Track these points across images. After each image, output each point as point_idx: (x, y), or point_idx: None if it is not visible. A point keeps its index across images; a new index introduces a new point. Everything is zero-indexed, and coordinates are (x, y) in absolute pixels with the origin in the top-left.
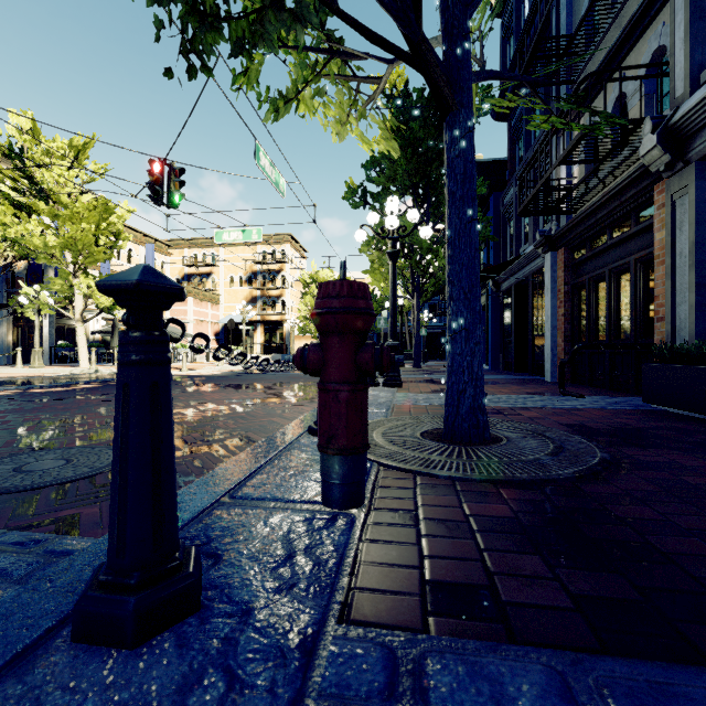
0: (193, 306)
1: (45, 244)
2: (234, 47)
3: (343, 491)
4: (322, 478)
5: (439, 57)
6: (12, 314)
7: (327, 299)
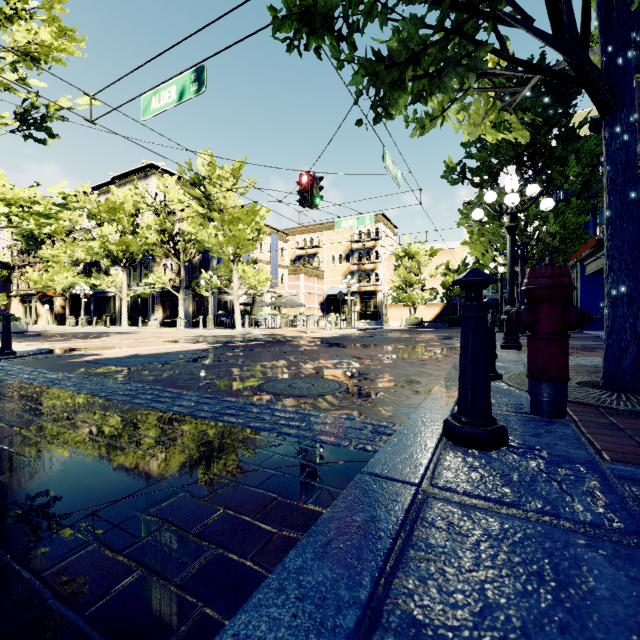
0: (304, 281)
1: (218, 242)
2: (414, 98)
3: (553, 406)
4: (534, 397)
5: (601, 71)
6: (194, 293)
7: (541, 278)
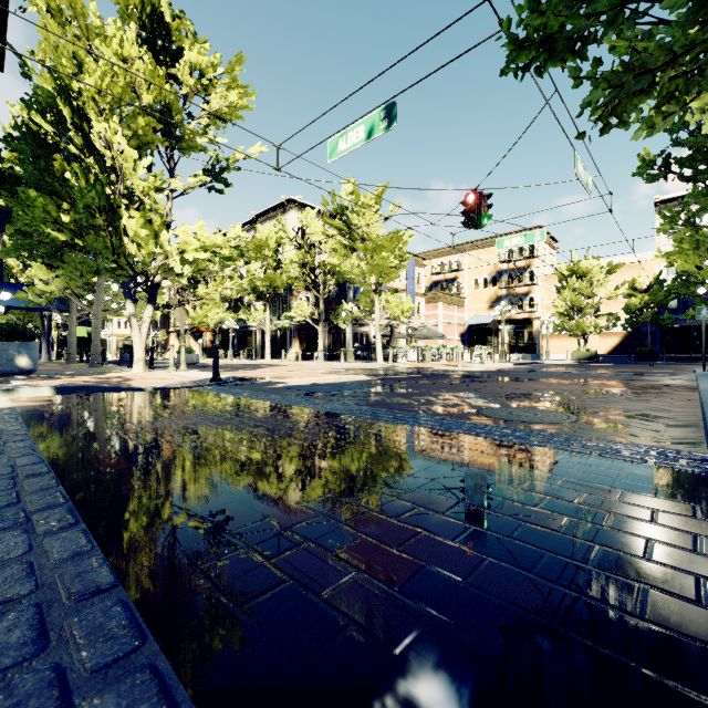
0: (442, 310)
1: (361, 272)
2: (660, 101)
3: None
4: None
5: None
6: (332, 325)
7: None
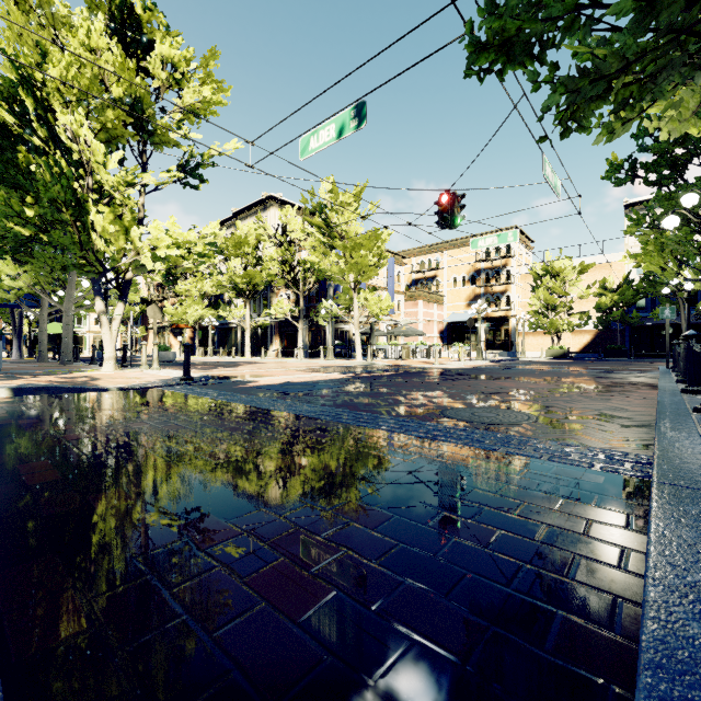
0: (422, 307)
1: (340, 270)
2: (616, 107)
3: None
4: None
5: None
6: (312, 322)
7: None
